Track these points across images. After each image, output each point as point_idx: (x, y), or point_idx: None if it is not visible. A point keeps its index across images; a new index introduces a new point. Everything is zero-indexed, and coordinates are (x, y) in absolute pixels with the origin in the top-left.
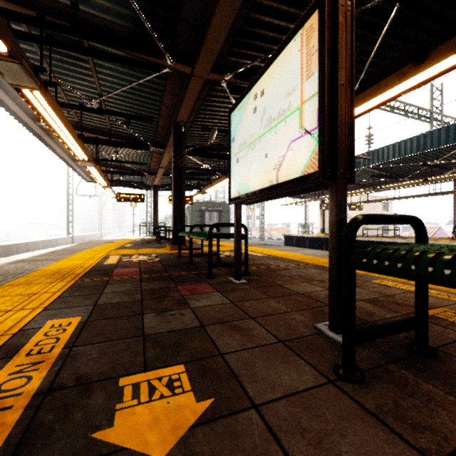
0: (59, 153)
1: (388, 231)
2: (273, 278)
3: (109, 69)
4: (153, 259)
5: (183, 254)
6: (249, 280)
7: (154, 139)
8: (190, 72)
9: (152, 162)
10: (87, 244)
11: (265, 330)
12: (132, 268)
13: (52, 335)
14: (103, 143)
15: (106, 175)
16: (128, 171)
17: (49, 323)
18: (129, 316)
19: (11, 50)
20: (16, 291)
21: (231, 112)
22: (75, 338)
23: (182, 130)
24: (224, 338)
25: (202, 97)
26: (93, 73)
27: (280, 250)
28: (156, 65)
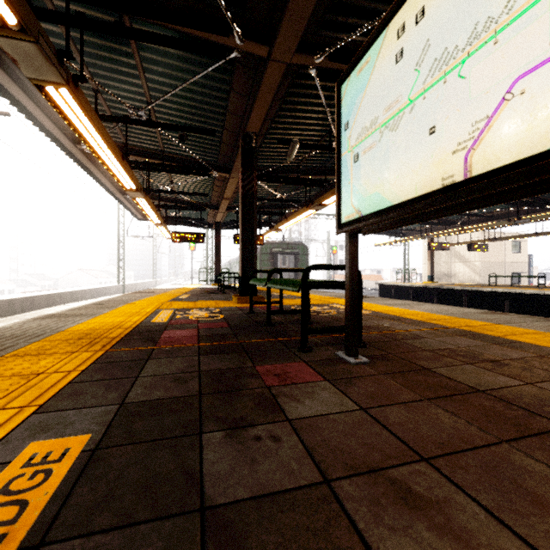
0: (105, 184)
1: (521, 279)
2: (407, 353)
3: (159, 64)
4: (216, 316)
5: (255, 308)
6: (369, 356)
7: (217, 161)
8: (267, 54)
9: (213, 192)
10: (136, 294)
11: (484, 512)
12: (187, 329)
13: (17, 490)
14: (155, 169)
15: (159, 210)
16: (185, 205)
17: (29, 449)
18: (176, 438)
19: (21, 19)
20: (17, 366)
21: (341, 83)
22: (58, 505)
23: (253, 143)
24: (397, 539)
25: (280, 98)
26: (140, 70)
27: (387, 305)
28: (220, 47)
